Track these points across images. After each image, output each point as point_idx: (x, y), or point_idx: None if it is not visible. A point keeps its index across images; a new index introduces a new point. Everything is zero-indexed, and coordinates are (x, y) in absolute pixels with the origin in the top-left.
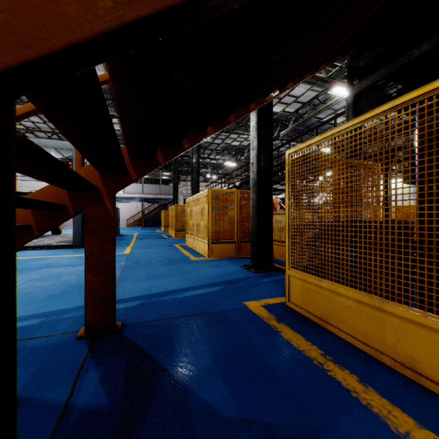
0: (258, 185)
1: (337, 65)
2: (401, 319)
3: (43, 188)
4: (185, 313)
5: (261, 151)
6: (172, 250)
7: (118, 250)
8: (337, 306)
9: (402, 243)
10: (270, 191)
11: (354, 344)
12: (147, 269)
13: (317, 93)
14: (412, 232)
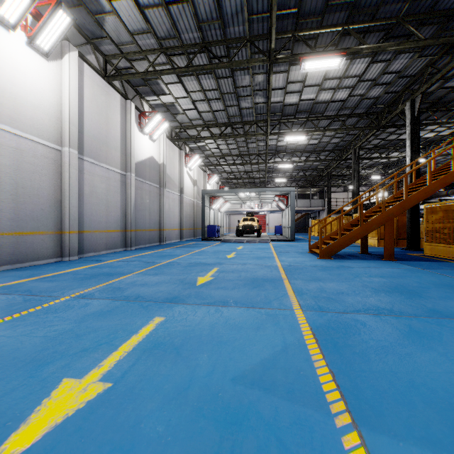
0: (411, 211)
1: None
2: (451, 248)
3: (352, 220)
4: None
5: None
6: None
7: None
8: (439, 250)
9: (452, 232)
10: (418, 213)
11: (442, 258)
12: (351, 248)
13: None
14: (453, 229)
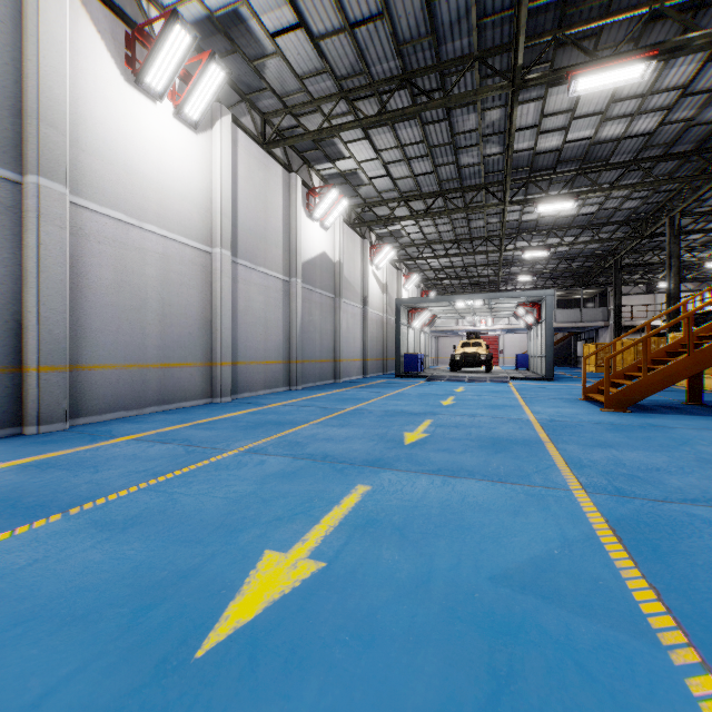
0: None
1: None
2: None
3: (669, 344)
4: None
5: None
6: None
7: None
8: None
9: None
10: None
11: None
12: (665, 393)
13: None
14: None
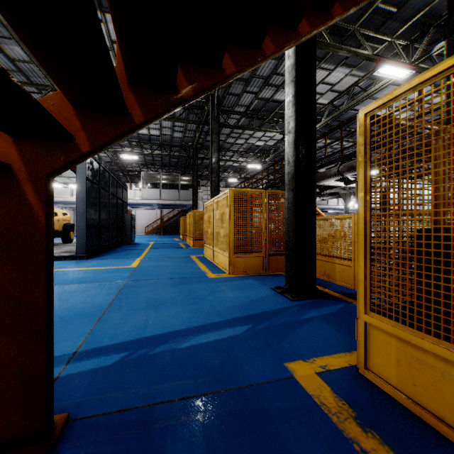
0: (297, 180)
1: (386, 40)
2: None
3: None
4: (186, 389)
5: (301, 134)
6: (187, 262)
7: (125, 263)
8: None
9: None
10: (313, 189)
11: None
12: (149, 291)
13: (358, 79)
14: None
